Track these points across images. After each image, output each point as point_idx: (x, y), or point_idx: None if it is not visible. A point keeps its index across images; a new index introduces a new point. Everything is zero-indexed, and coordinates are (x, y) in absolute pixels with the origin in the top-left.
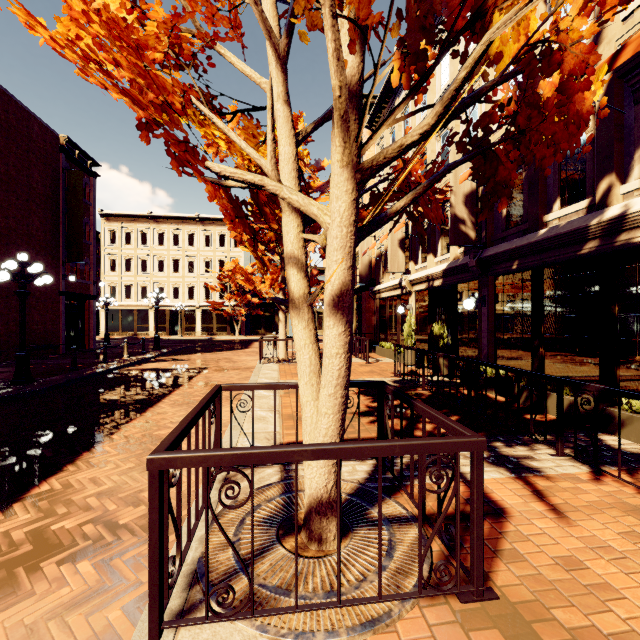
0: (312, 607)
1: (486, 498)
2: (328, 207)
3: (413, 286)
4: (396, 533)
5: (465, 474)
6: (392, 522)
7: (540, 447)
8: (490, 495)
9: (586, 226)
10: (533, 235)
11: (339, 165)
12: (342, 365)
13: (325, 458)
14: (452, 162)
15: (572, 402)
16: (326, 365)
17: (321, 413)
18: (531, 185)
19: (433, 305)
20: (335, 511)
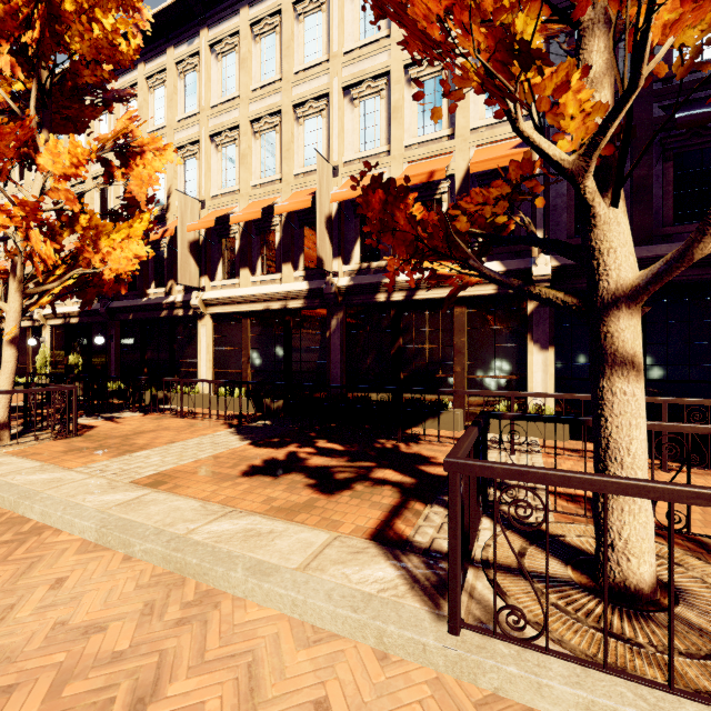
0: (6, 445)
1: (89, 426)
2: (8, 304)
3: (48, 320)
4: (41, 436)
5: (80, 423)
6: (38, 435)
7: (127, 412)
8: (91, 425)
9: (162, 303)
10: (140, 300)
11: (15, 291)
12: (14, 365)
13: (12, 393)
14: (67, 293)
15: (154, 394)
16: (5, 366)
17: (2, 386)
18: (140, 269)
19: (70, 339)
20: (8, 427)
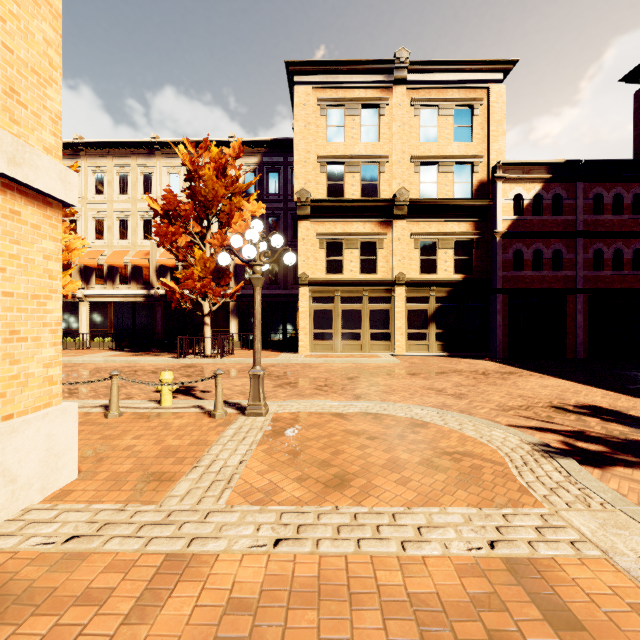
0: None
1: None
2: None
3: None
4: None
5: None
6: None
7: None
8: None
9: None
10: None
11: None
12: None
13: None
14: None
15: None
16: None
17: None
18: None
19: None
20: None
